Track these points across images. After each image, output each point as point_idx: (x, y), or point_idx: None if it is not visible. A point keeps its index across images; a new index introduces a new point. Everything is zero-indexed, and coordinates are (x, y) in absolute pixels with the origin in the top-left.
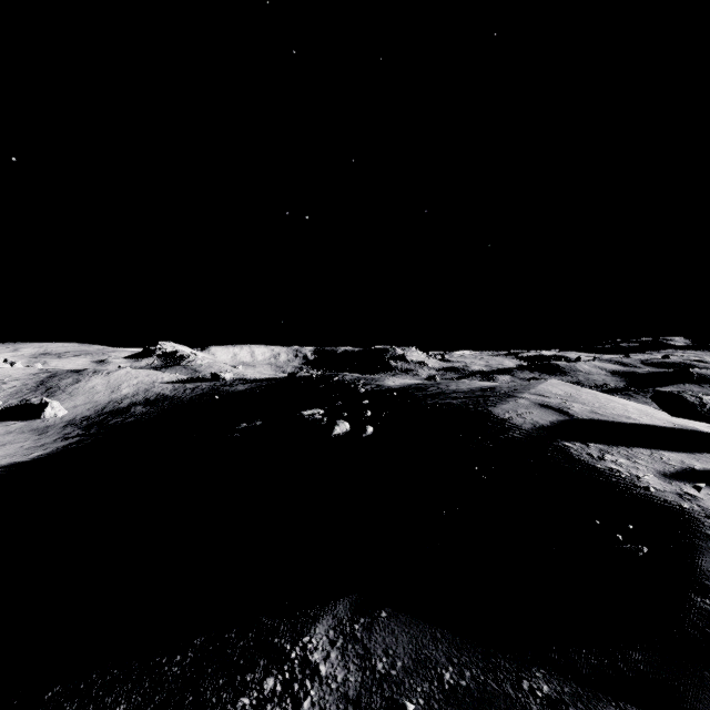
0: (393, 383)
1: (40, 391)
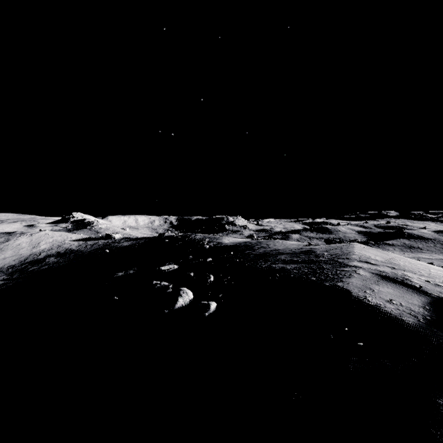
0: (228, 241)
1: None
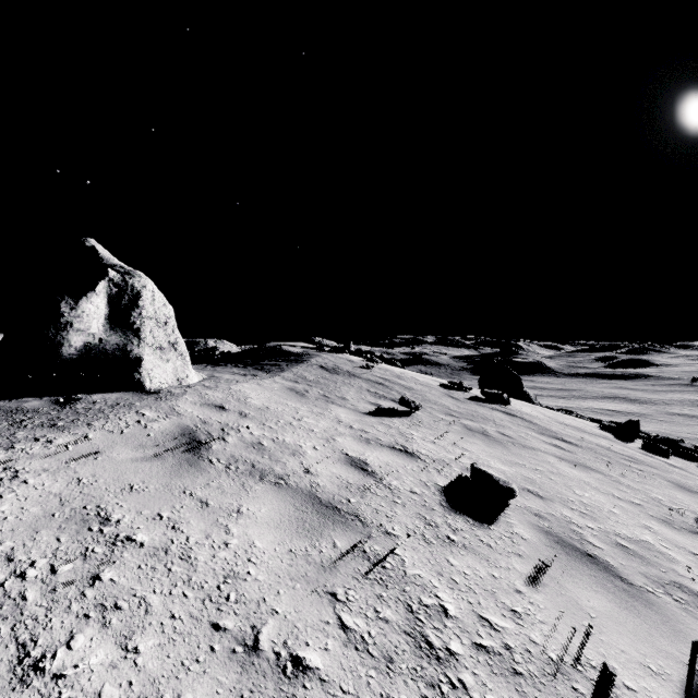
0: None
1: None
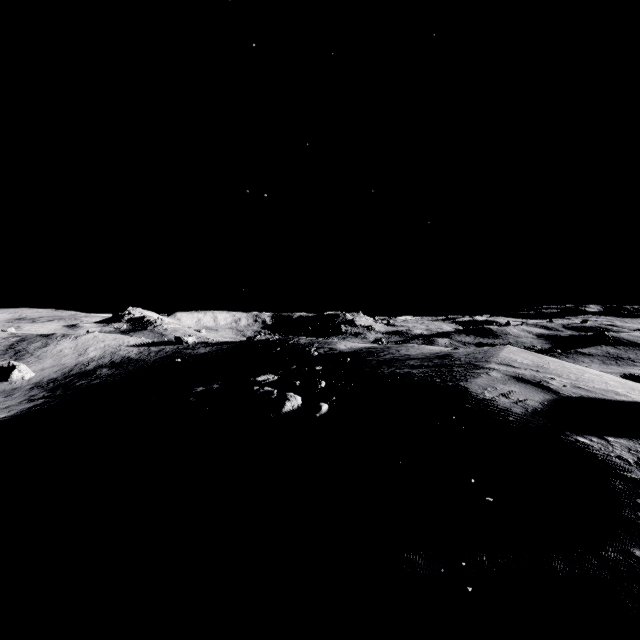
0: (344, 346)
1: (9, 354)
